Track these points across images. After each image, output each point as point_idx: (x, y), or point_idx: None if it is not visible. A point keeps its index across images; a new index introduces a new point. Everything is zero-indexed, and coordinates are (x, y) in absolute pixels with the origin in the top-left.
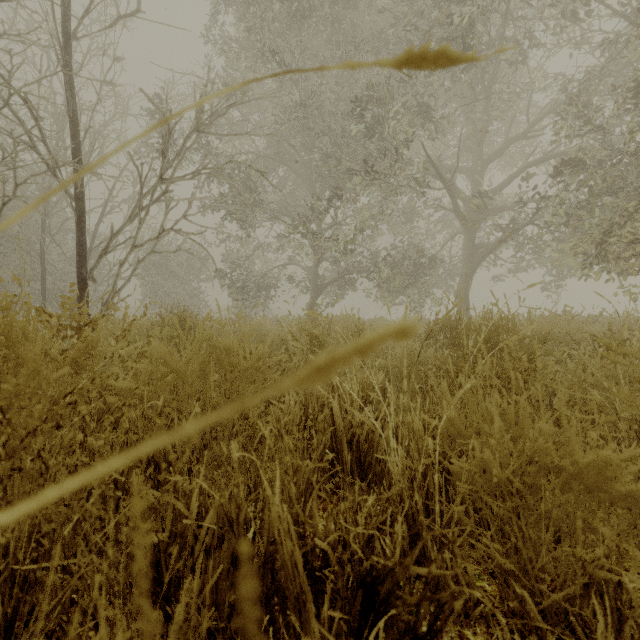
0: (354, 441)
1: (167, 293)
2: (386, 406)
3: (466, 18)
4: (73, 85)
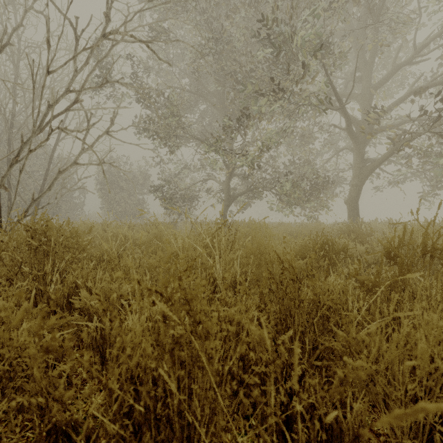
0: None
1: (118, 202)
2: None
3: None
4: None
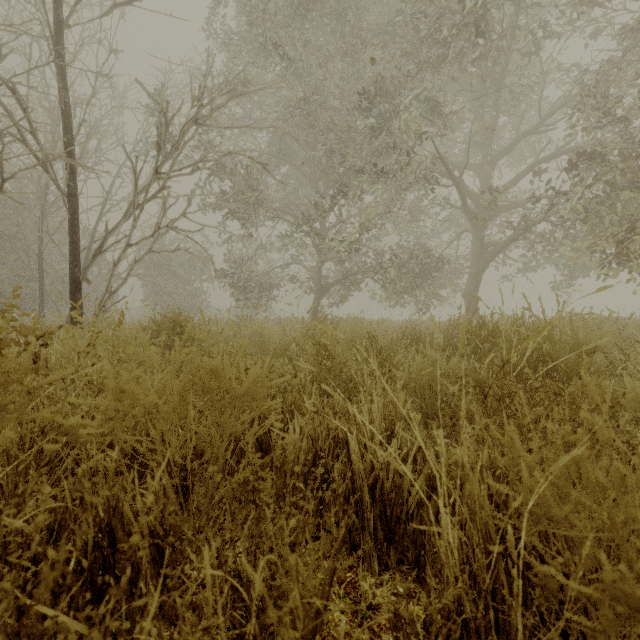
0: (377, 488)
1: (169, 293)
2: (413, 437)
3: (481, 1)
4: (65, 76)
